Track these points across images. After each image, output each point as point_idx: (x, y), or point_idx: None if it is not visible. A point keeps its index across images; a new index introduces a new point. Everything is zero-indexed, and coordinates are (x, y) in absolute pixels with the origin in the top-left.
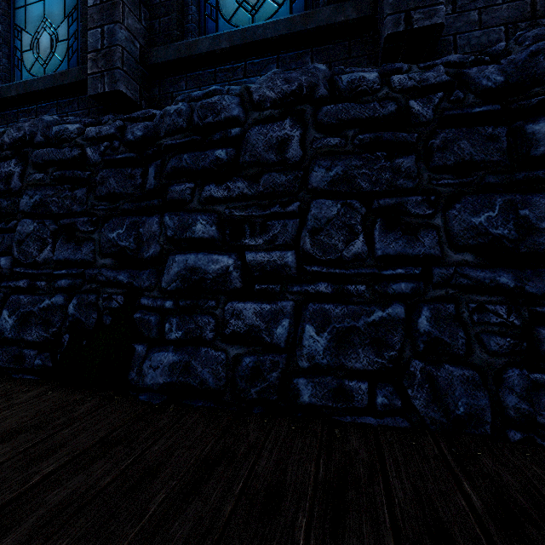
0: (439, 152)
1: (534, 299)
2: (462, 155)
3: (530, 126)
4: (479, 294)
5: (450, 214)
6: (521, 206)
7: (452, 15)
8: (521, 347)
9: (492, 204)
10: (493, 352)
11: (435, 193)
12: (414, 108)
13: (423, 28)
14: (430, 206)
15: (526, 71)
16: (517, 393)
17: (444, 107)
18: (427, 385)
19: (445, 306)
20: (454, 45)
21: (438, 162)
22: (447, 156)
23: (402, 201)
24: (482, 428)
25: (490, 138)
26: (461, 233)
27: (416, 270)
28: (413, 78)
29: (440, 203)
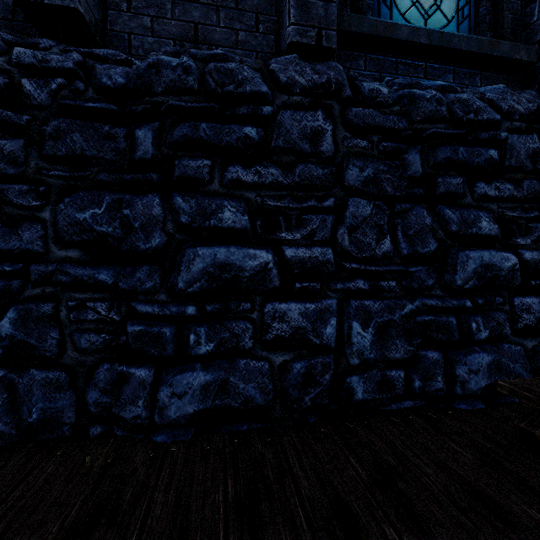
0: (52, 140)
1: (133, 294)
2: (74, 148)
3: (138, 131)
4: (82, 291)
5: (59, 207)
6: (126, 206)
7: (127, 13)
8: (119, 341)
9: (101, 202)
10: (84, 350)
11: (47, 184)
12: (26, 87)
13: (58, 7)
14: (40, 197)
15: (142, 79)
16: (100, 388)
17: (64, 95)
18: (5, 395)
19: (39, 306)
20: (129, 44)
21: (49, 151)
22: (59, 146)
23: (1, 188)
24: (60, 431)
25: (108, 136)
26: (66, 229)
27: (7, 267)
28: (35, 56)
29: (52, 196)
